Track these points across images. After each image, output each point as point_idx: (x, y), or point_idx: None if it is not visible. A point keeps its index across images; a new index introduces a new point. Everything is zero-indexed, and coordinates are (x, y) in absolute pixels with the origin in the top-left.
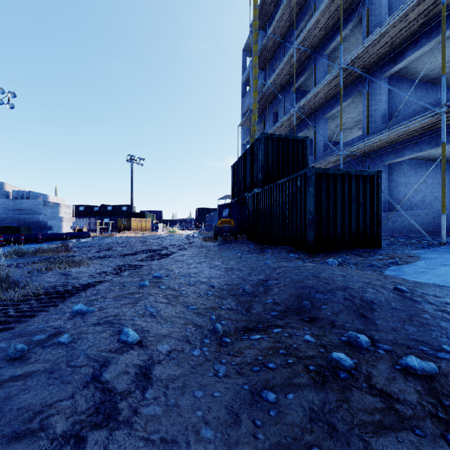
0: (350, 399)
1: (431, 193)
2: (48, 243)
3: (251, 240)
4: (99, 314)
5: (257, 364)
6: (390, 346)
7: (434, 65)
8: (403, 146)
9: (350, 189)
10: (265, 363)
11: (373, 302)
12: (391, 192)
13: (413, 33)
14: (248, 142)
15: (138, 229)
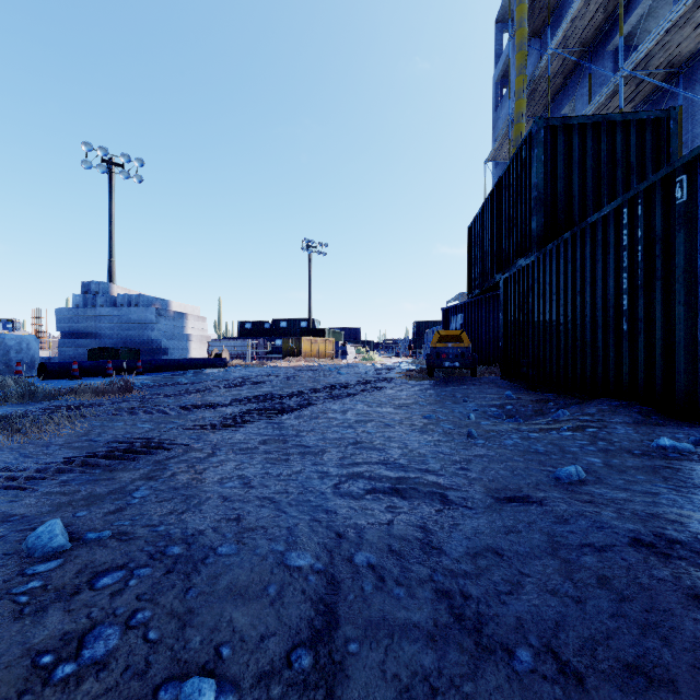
0: None
1: None
2: (149, 375)
3: (509, 379)
4: None
5: None
6: None
7: None
8: None
9: None
10: None
11: None
12: None
13: None
14: None
15: (313, 355)
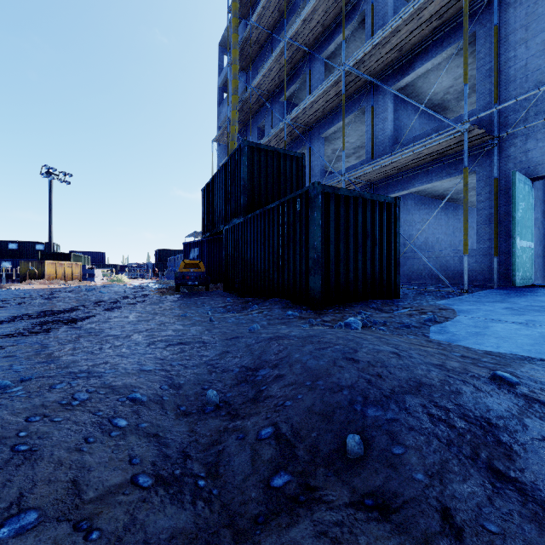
0: None
1: (433, 235)
2: None
3: (229, 291)
4: None
5: None
6: None
7: (439, 87)
8: (413, 175)
9: (364, 219)
10: None
11: (491, 423)
12: None
13: (424, 39)
14: None
15: (59, 277)
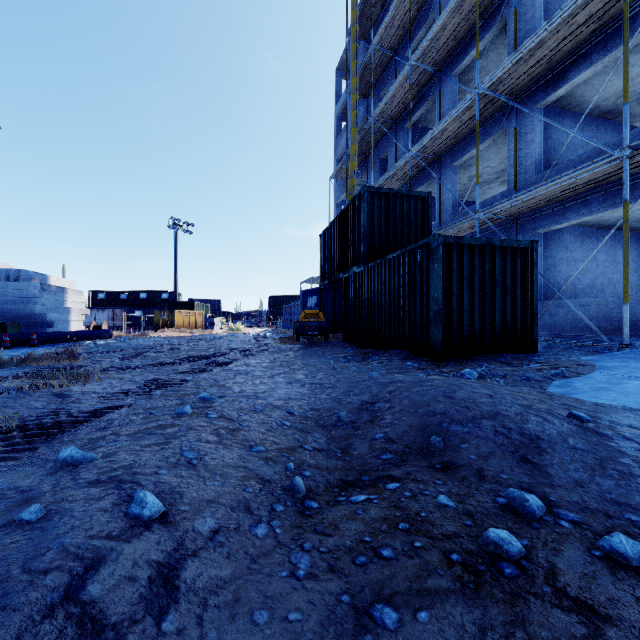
0: (527, 619)
1: (603, 275)
2: (46, 347)
3: (348, 342)
4: (102, 465)
5: (363, 551)
6: (578, 513)
7: (609, 91)
8: (566, 207)
9: (493, 267)
10: (376, 548)
11: (539, 438)
12: (548, 272)
13: (580, 44)
14: (344, 201)
15: (185, 326)
